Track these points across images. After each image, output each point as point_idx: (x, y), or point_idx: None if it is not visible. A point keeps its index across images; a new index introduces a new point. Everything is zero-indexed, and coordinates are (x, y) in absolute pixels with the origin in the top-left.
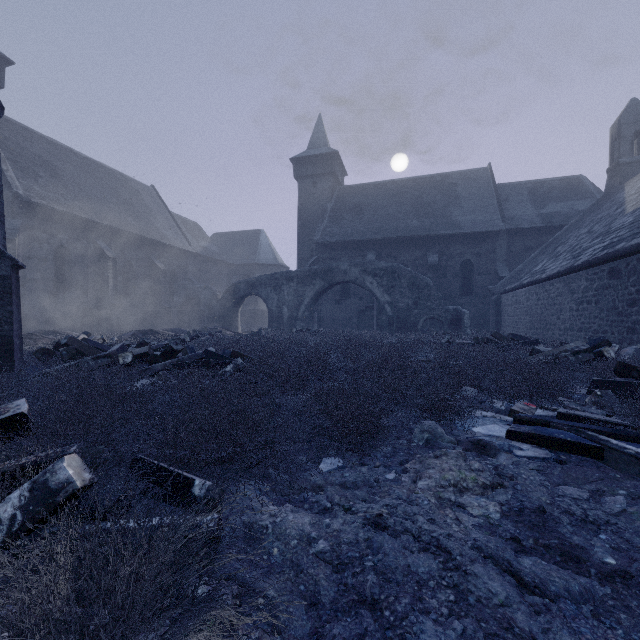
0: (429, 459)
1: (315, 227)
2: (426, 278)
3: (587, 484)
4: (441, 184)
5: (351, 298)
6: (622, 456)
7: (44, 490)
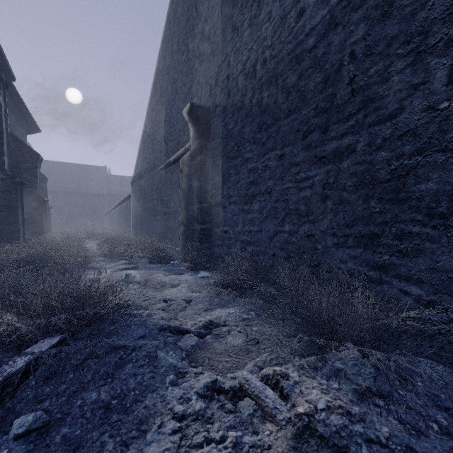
0: None
1: None
2: (75, 210)
3: None
4: (85, 170)
5: None
6: None
7: None
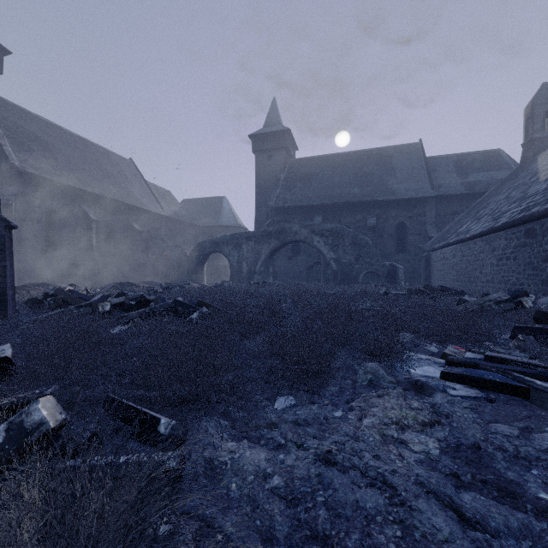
0: (373, 398)
1: (270, 194)
2: (366, 238)
3: (516, 422)
4: (379, 157)
5: (301, 255)
6: (547, 396)
7: (19, 430)
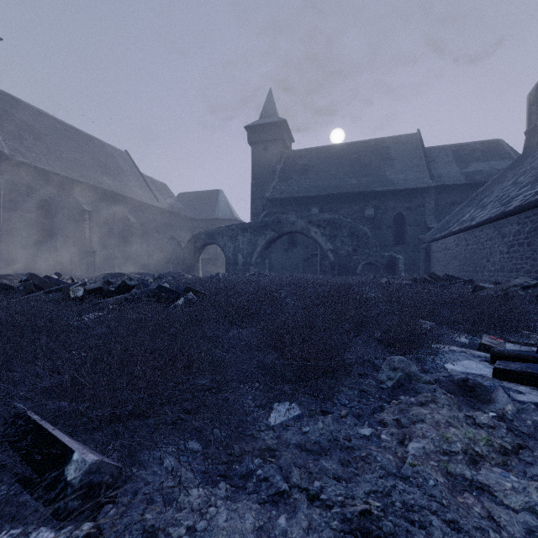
0: (413, 407)
1: (266, 186)
2: (364, 228)
3: None
4: (376, 148)
5: (298, 247)
6: None
7: None
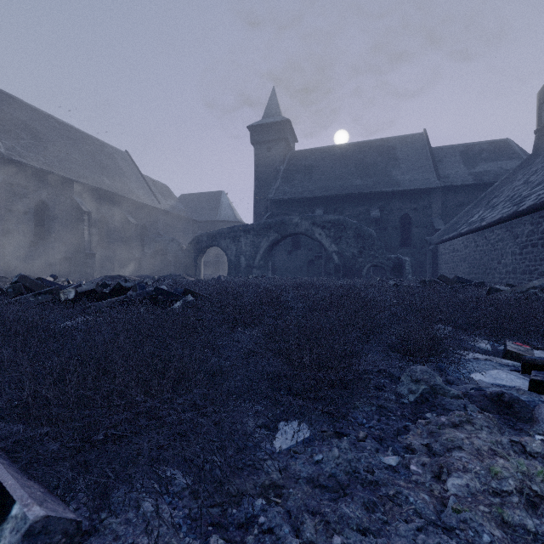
0: (445, 430)
1: (269, 187)
2: (370, 229)
3: None
4: (381, 148)
5: (301, 249)
6: None
7: None
